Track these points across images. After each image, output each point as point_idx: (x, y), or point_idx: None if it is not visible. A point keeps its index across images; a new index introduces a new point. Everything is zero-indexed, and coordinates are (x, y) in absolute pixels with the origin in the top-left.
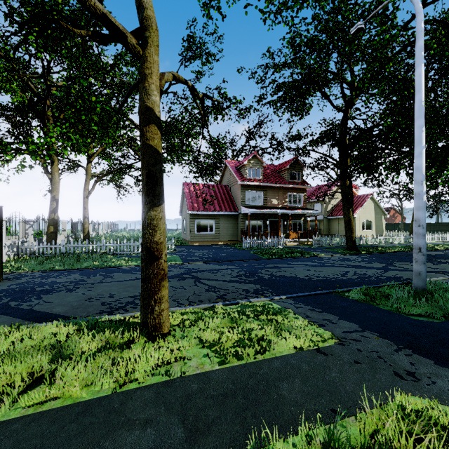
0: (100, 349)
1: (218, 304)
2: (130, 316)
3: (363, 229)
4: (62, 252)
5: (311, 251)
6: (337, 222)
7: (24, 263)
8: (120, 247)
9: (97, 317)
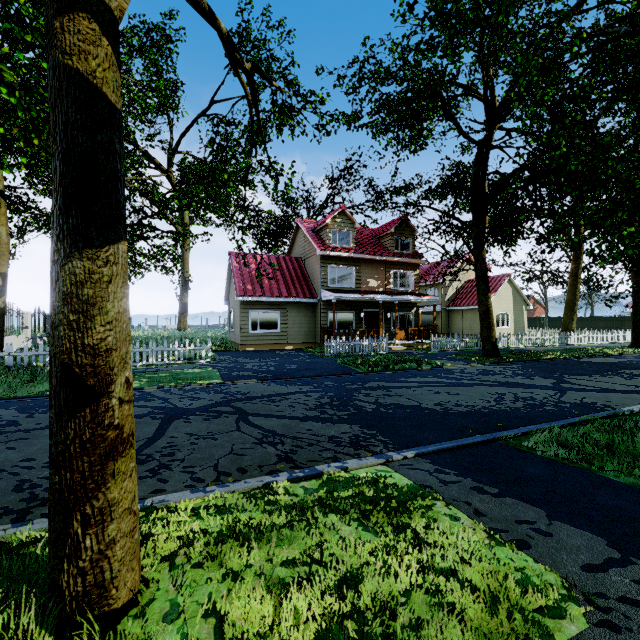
0: None
1: (279, 478)
2: None
3: (498, 325)
4: (7, 366)
5: (431, 359)
6: (461, 316)
7: None
8: None
9: None
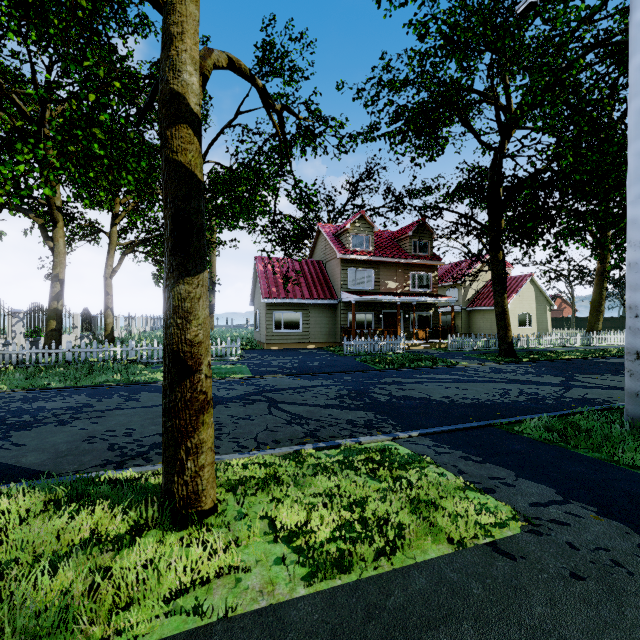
0: (80, 545)
1: (306, 447)
2: (152, 471)
3: (519, 325)
4: (68, 360)
5: (447, 358)
6: (481, 316)
7: (4, 377)
8: (158, 352)
9: (91, 475)
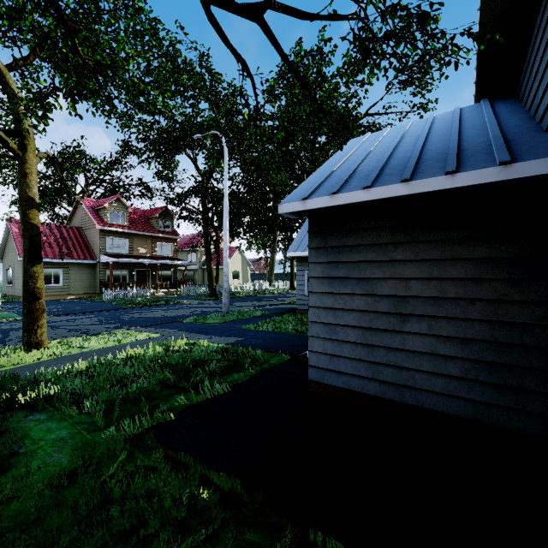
0: None
1: (83, 335)
2: None
3: (233, 278)
4: None
5: (177, 299)
6: None
7: None
8: None
9: None
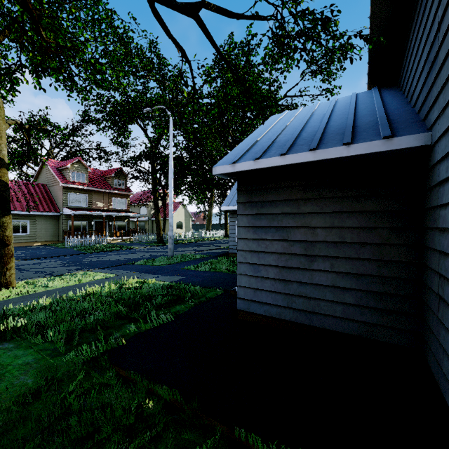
0: None
1: (47, 276)
2: None
3: (177, 228)
4: None
5: (130, 245)
6: None
7: None
8: None
9: None
